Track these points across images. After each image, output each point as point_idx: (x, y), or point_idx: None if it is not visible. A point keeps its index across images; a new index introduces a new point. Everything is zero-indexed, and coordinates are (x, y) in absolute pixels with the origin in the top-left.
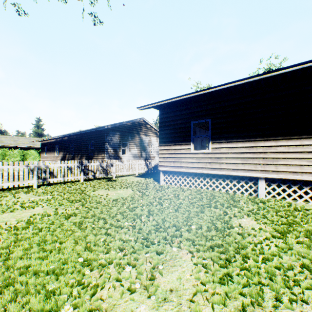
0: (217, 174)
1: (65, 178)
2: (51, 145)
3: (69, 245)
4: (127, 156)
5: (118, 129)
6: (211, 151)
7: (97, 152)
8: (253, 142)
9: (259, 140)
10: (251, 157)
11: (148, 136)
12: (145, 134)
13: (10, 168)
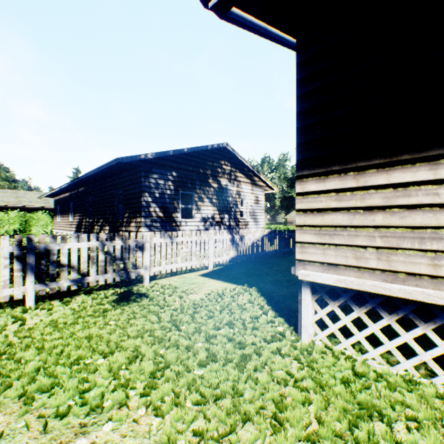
0: None
1: None
2: (65, 202)
3: None
4: (192, 221)
5: (172, 165)
6: None
7: (127, 214)
8: None
9: None
10: None
11: (236, 183)
12: (228, 177)
13: None
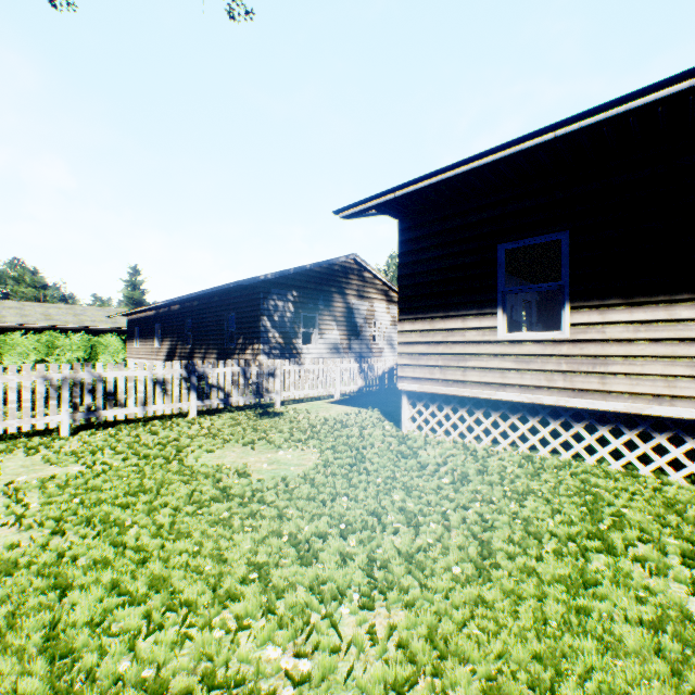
0: (590, 409)
1: (148, 407)
2: (147, 323)
3: None
4: (315, 348)
5: (292, 284)
6: (569, 334)
7: (242, 340)
8: None
9: None
10: None
11: (367, 300)
12: (358, 294)
13: None
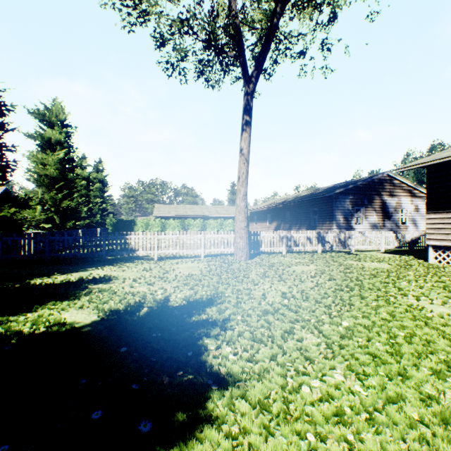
0: None
1: (305, 247)
2: (261, 213)
3: (366, 284)
4: (362, 226)
5: (349, 192)
6: None
7: (321, 222)
8: None
9: None
10: None
11: (396, 197)
12: (389, 194)
13: (268, 236)
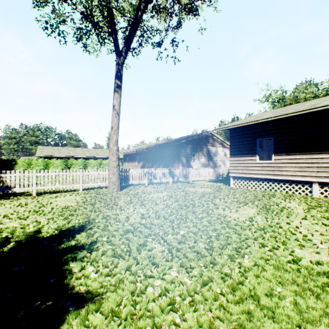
0: (278, 179)
1: (161, 180)
2: (132, 156)
3: (197, 203)
4: (196, 165)
5: (189, 143)
6: (273, 161)
7: (172, 162)
8: (308, 154)
9: (313, 153)
10: (307, 166)
11: (215, 147)
12: (211, 145)
13: (135, 172)
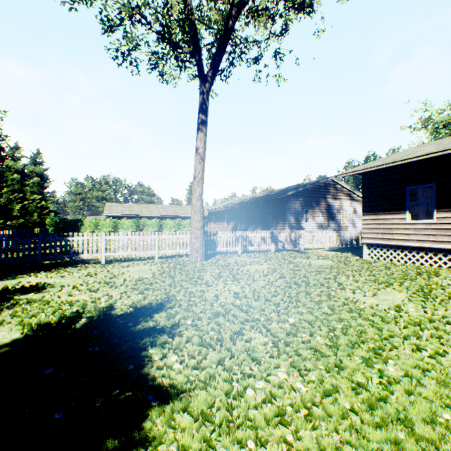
0: (444, 248)
1: (259, 247)
2: (220, 214)
3: (312, 280)
4: (310, 226)
5: (299, 195)
6: (435, 221)
7: (275, 222)
8: None
9: None
10: None
11: (338, 200)
12: (333, 197)
13: (225, 236)
